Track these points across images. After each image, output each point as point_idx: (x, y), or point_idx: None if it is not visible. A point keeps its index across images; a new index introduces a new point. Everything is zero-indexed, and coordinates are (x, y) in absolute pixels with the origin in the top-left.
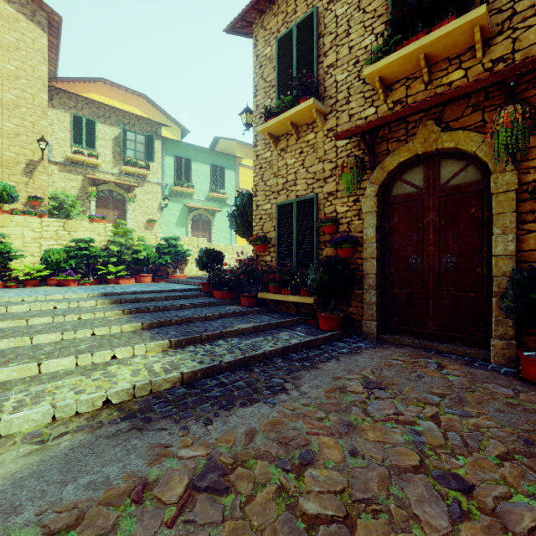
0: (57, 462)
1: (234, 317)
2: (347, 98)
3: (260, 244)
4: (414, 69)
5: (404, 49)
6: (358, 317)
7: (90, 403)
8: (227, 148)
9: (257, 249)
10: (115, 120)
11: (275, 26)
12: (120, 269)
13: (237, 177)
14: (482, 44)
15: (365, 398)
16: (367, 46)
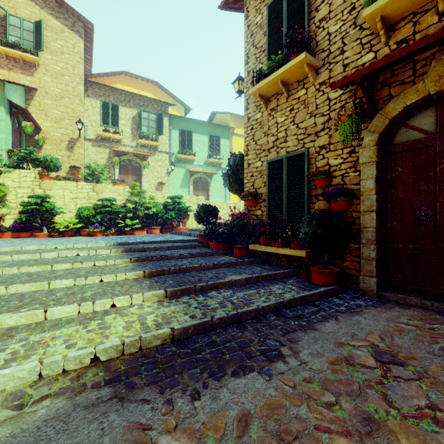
0: (25, 439)
1: (227, 268)
2: (342, 48)
3: (251, 199)
4: (424, 0)
5: None
6: (353, 272)
7: (77, 360)
8: (222, 121)
9: (248, 204)
10: (133, 103)
11: None
12: (135, 222)
13: (230, 145)
14: None
15: (381, 376)
16: None
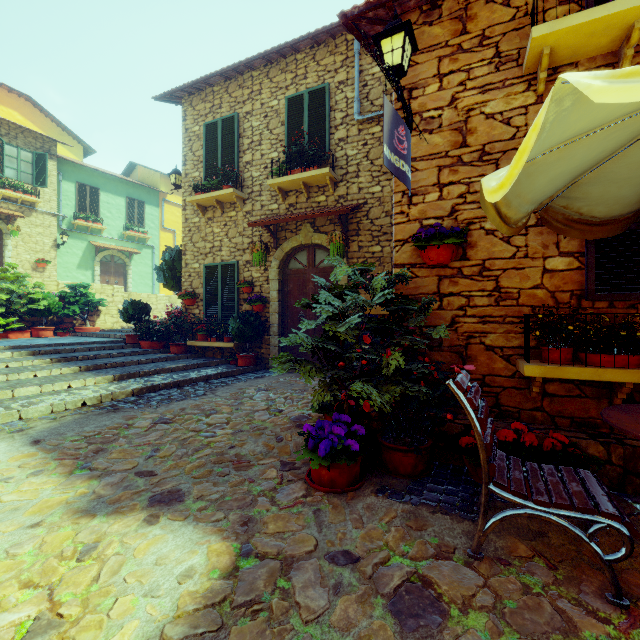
0: (71, 423)
1: (166, 362)
2: (260, 192)
3: (190, 298)
4: (300, 187)
5: (290, 176)
6: (267, 356)
7: (74, 403)
8: (148, 179)
9: (186, 303)
10: None
11: (204, 110)
12: (10, 321)
13: (161, 215)
14: (334, 184)
15: (254, 394)
16: (273, 158)
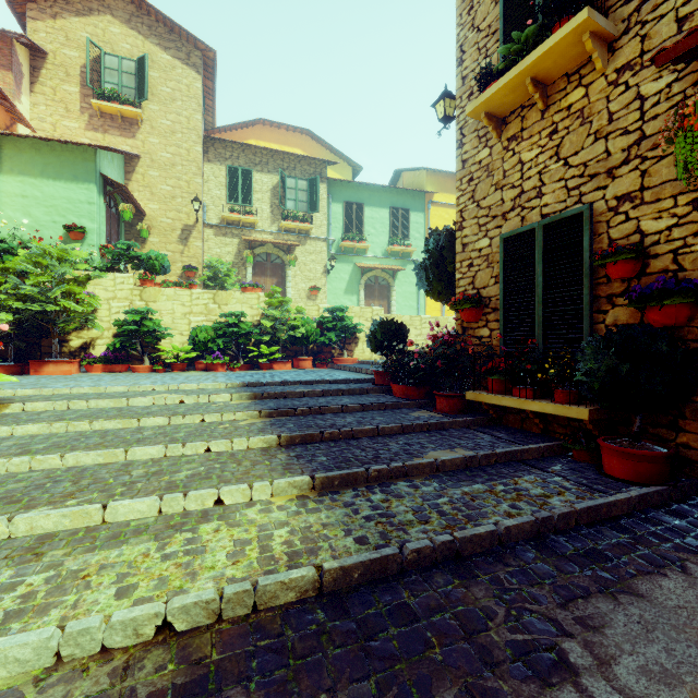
0: None
1: (426, 433)
2: None
3: (470, 308)
4: None
5: None
6: None
7: (129, 628)
8: (412, 183)
9: (464, 318)
10: (274, 165)
11: None
12: (274, 350)
13: (426, 221)
14: None
15: None
16: None
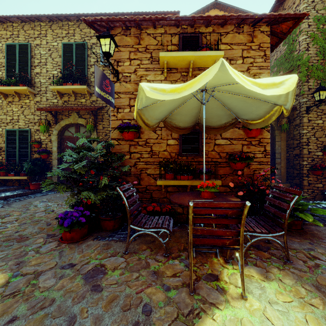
0: None
1: None
2: (46, 91)
3: None
4: (70, 92)
5: (64, 86)
6: None
7: None
8: None
9: None
10: None
11: (5, 35)
12: None
13: None
14: (90, 94)
15: (38, 204)
16: (54, 74)
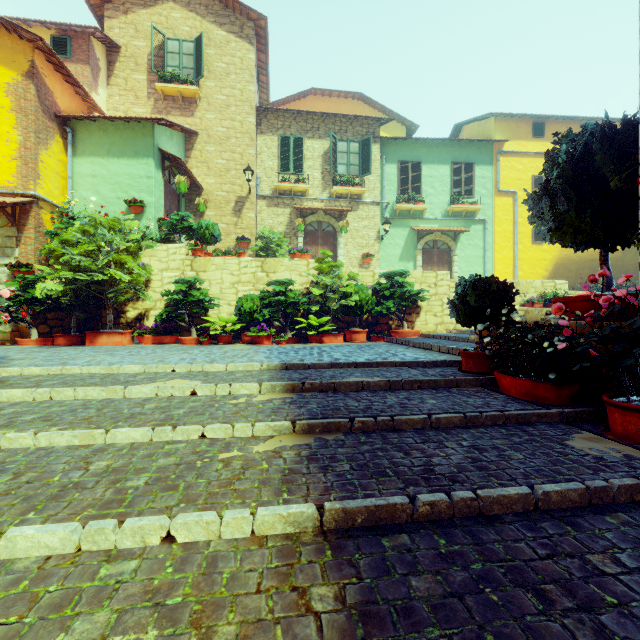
0: None
1: None
2: None
3: None
4: None
5: None
6: None
7: None
8: (476, 135)
9: None
10: (325, 130)
11: None
12: (323, 321)
13: (495, 175)
14: None
15: None
16: None
